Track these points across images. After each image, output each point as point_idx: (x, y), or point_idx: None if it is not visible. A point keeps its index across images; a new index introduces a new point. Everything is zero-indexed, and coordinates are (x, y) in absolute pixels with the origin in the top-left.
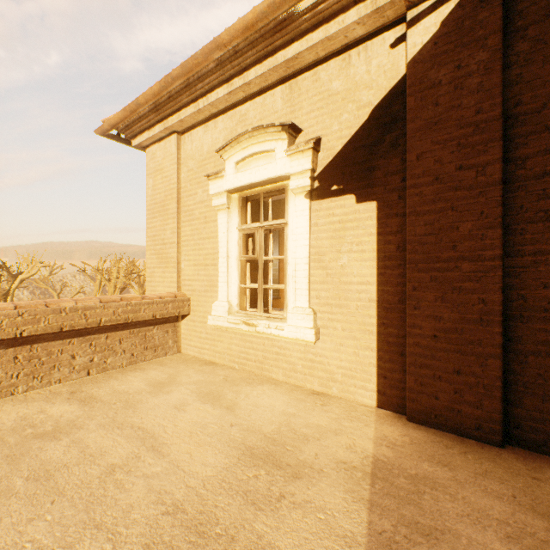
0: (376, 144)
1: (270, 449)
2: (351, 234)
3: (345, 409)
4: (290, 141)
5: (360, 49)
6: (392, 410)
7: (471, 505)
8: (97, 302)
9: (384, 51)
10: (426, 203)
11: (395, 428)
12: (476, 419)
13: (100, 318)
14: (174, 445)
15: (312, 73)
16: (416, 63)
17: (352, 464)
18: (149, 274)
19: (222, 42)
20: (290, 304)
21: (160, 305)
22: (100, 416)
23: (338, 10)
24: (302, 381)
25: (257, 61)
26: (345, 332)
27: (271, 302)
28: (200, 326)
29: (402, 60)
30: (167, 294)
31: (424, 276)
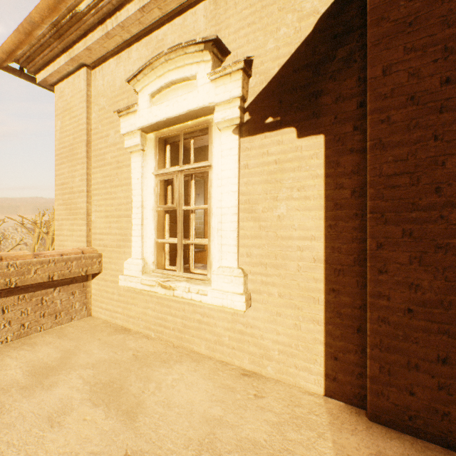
0: (324, 62)
1: None
2: (290, 176)
3: (287, 403)
4: (215, 64)
5: None
6: (345, 401)
7: None
8: None
9: None
10: (397, 131)
11: (359, 438)
12: None
13: None
14: None
15: None
16: None
17: None
18: (57, 227)
19: None
20: (215, 263)
21: (59, 264)
22: None
23: None
24: (230, 356)
25: None
26: (284, 298)
27: (192, 259)
28: (112, 286)
29: None
30: (72, 250)
31: (394, 229)
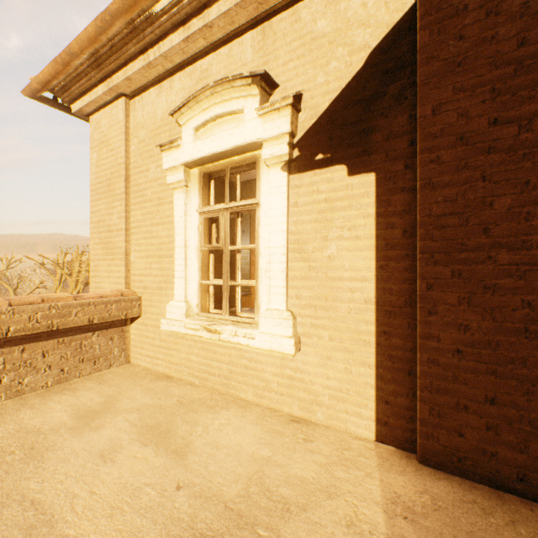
0: (375, 98)
1: None
2: (341, 215)
3: (336, 446)
4: (263, 98)
5: None
6: (396, 445)
7: None
8: (4, 304)
9: None
10: (446, 171)
11: (407, 478)
12: (519, 467)
13: (6, 326)
14: None
15: (290, 12)
16: None
17: None
18: (93, 268)
19: None
20: (263, 305)
21: (99, 306)
22: None
23: None
24: (278, 402)
25: None
26: (334, 342)
27: (239, 301)
28: (153, 331)
29: None
30: (111, 292)
31: (444, 270)
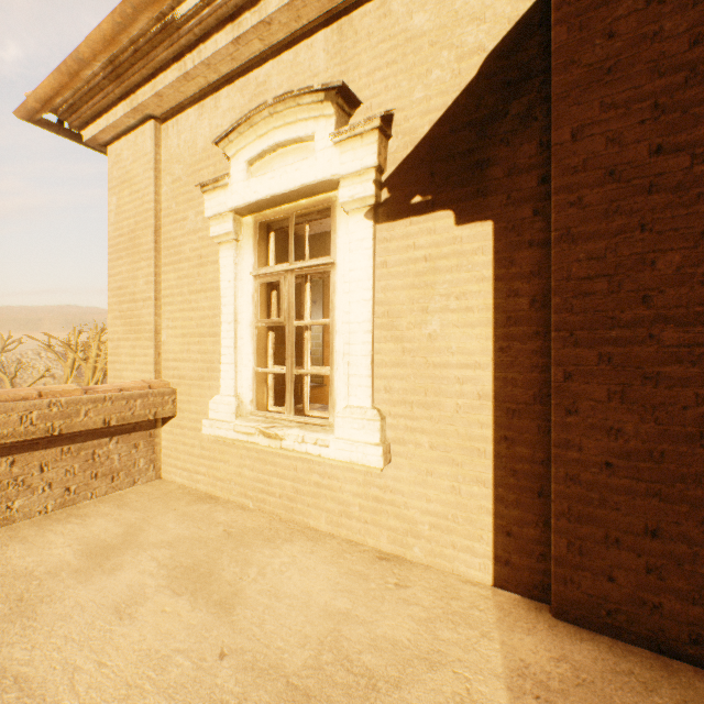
0: (493, 120)
1: None
2: (446, 279)
3: (440, 594)
4: (340, 120)
5: None
6: (521, 592)
7: None
8: None
9: None
10: (591, 218)
11: (538, 639)
12: (691, 624)
13: None
14: None
15: (377, 3)
16: None
17: None
18: (112, 350)
19: None
20: (340, 401)
21: (118, 403)
22: None
23: None
24: (361, 533)
25: None
26: (437, 451)
27: (308, 396)
28: (192, 435)
29: None
30: (134, 383)
31: (587, 353)
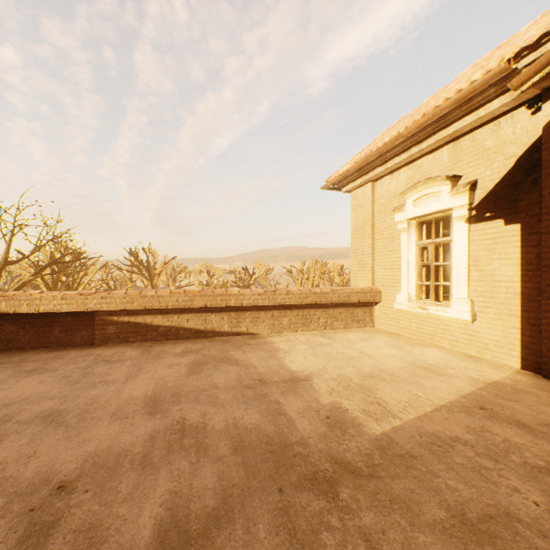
0: (520, 184)
1: (428, 367)
2: (499, 247)
3: (491, 365)
4: (453, 184)
5: (507, 117)
6: (532, 371)
7: (547, 402)
8: (330, 290)
9: (526, 118)
10: None
11: (526, 377)
12: None
13: (331, 299)
14: (377, 357)
15: (470, 136)
16: (548, 128)
17: (478, 379)
18: (352, 275)
19: (402, 136)
20: (454, 296)
21: (362, 294)
22: (338, 343)
23: (484, 102)
24: (463, 349)
25: (427, 136)
26: (496, 315)
27: (440, 294)
28: (388, 309)
29: (540, 123)
30: (365, 287)
31: None
